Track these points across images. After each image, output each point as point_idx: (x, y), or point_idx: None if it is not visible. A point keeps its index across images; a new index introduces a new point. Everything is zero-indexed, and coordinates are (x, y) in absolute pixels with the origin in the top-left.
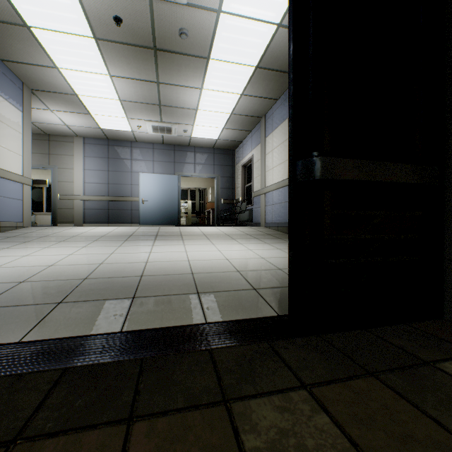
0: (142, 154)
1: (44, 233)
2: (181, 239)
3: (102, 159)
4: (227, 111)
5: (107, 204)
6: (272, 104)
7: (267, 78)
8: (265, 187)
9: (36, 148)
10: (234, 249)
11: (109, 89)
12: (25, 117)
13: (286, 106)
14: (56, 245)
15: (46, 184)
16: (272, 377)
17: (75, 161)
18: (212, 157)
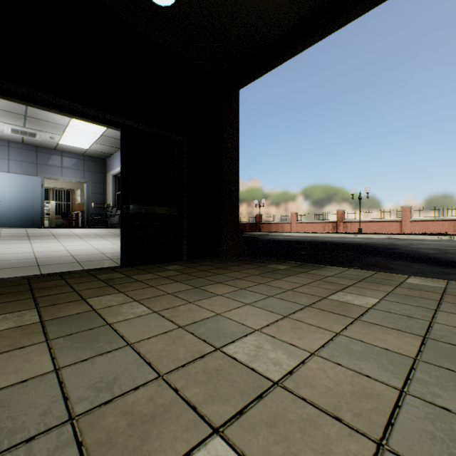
0: None
1: None
2: (55, 238)
3: None
4: (98, 133)
5: None
6: None
7: None
8: None
9: None
10: (102, 244)
11: None
12: None
13: None
14: None
15: None
16: (109, 272)
17: None
18: (83, 163)
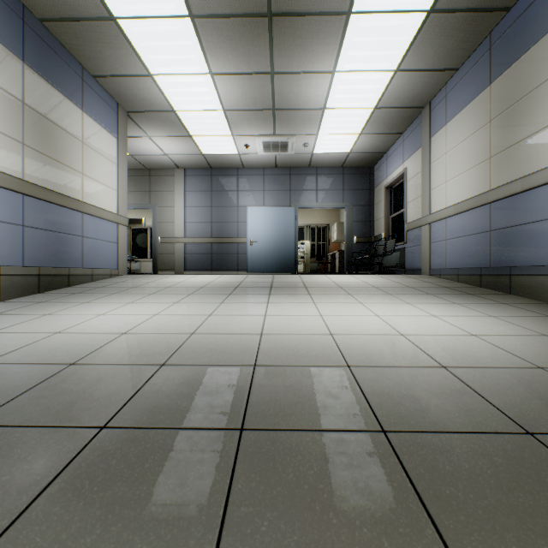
0: (250, 183)
1: (137, 282)
2: (307, 294)
3: (205, 193)
4: (369, 105)
5: (210, 247)
6: (446, 80)
7: (445, 31)
8: (431, 213)
9: (137, 186)
10: (402, 314)
11: (210, 95)
12: (120, 145)
13: (476, 74)
14: (143, 299)
15: (142, 224)
16: None
17: (175, 197)
18: (341, 179)
